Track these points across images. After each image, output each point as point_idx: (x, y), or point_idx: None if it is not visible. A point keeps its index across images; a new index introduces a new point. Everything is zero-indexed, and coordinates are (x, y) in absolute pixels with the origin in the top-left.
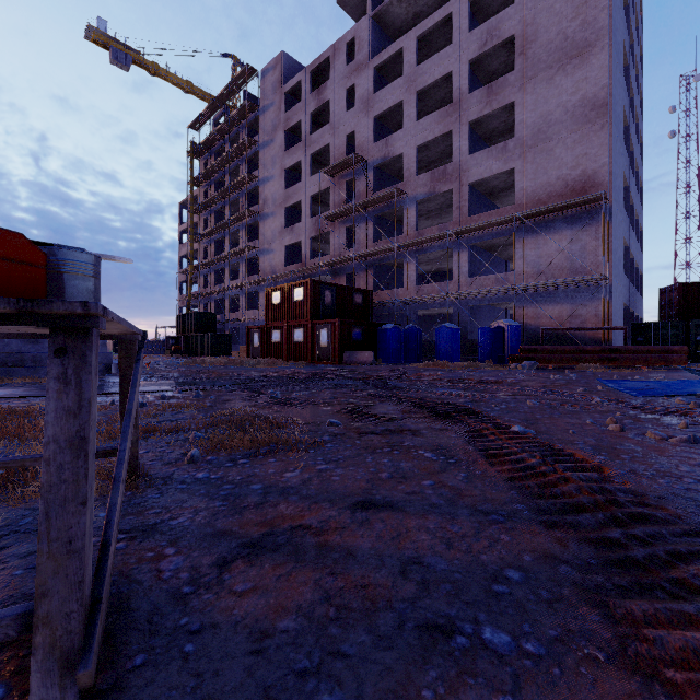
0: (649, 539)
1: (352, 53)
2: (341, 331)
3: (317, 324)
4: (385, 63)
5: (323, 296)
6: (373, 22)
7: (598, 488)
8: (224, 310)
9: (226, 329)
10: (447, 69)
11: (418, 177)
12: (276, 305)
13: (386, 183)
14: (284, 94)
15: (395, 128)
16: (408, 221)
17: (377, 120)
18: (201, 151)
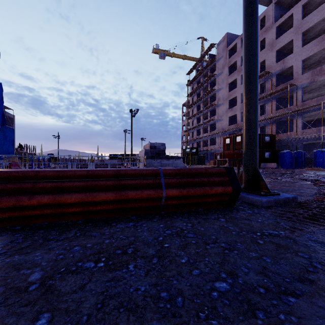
0: None
1: (263, 22)
2: (259, 154)
3: None
4: (282, 23)
5: None
6: (275, 5)
7: None
8: (200, 146)
9: (201, 154)
10: (322, 16)
11: (303, 75)
12: (227, 144)
13: (283, 80)
14: (228, 51)
15: (288, 51)
16: (296, 98)
17: (277, 51)
18: (191, 83)
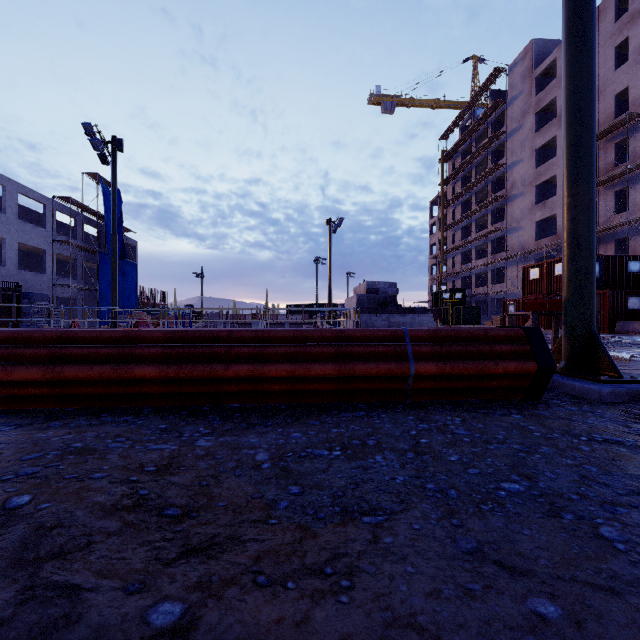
0: None
1: (623, 2)
2: (612, 302)
3: None
4: None
5: None
6: None
7: None
8: (471, 285)
9: (473, 302)
10: None
11: None
12: (533, 280)
13: None
14: (535, 79)
15: None
16: None
17: None
18: (450, 155)
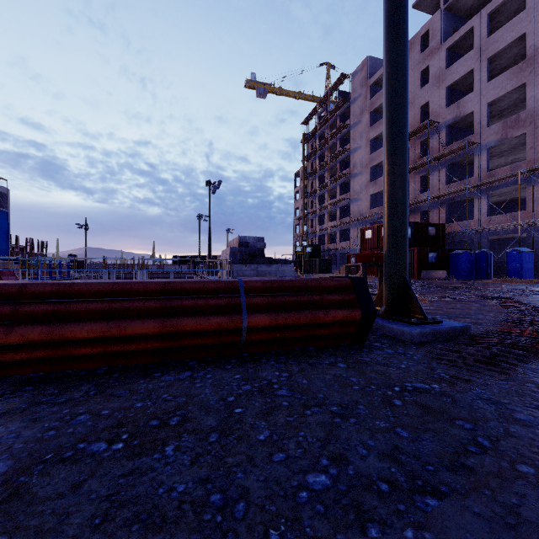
0: (535, 314)
1: (426, 40)
2: (419, 256)
3: None
4: (456, 42)
5: None
6: (445, 13)
7: (536, 310)
8: (325, 242)
9: (326, 255)
10: (520, 32)
11: (489, 128)
12: (368, 239)
13: (457, 135)
14: (369, 86)
15: (466, 89)
16: (479, 165)
17: (449, 88)
18: (309, 138)
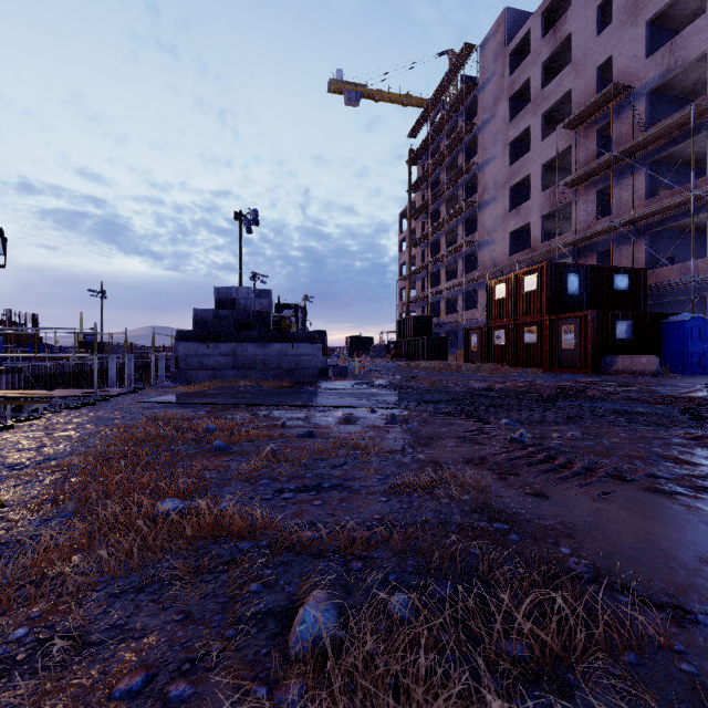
0: None
1: None
2: (597, 328)
3: (557, 319)
4: None
5: (565, 283)
6: None
7: None
8: (440, 312)
9: (443, 332)
10: None
11: None
12: (499, 300)
13: (668, 110)
14: (508, 56)
15: (685, 25)
16: None
17: (652, 25)
18: (418, 156)
